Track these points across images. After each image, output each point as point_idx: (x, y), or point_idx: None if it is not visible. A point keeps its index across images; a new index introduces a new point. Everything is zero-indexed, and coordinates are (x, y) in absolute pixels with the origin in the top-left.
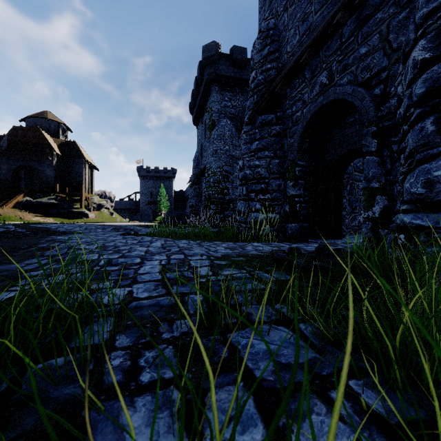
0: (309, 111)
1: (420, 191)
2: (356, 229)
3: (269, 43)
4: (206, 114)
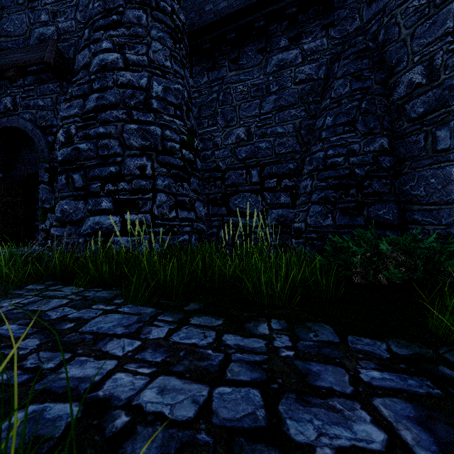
0: None
1: (59, 216)
2: None
3: None
4: None
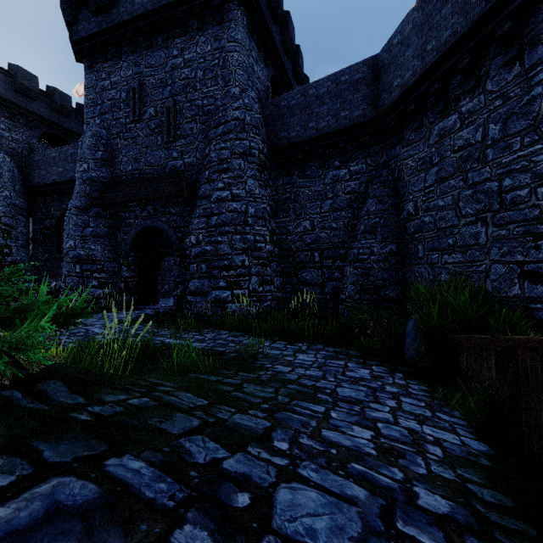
0: (141, 225)
1: (193, 289)
2: (164, 294)
3: (102, 150)
4: None
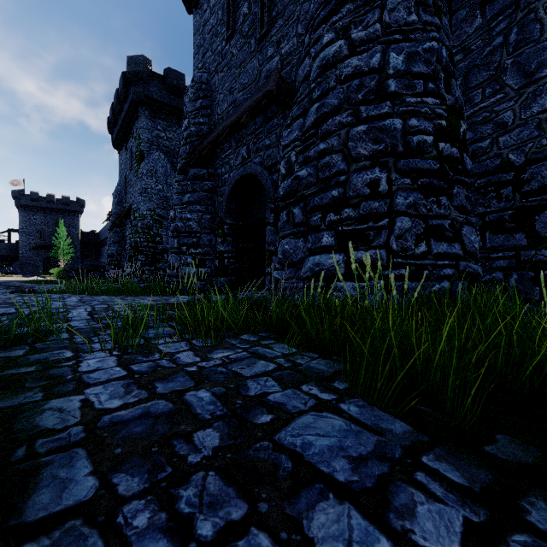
0: (234, 177)
1: (281, 257)
2: None
3: (201, 97)
4: (132, 139)
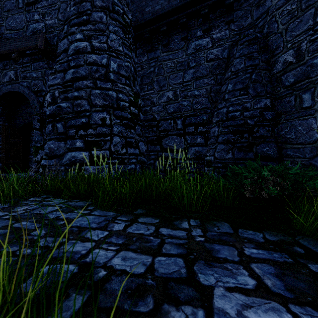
0: (1, 90)
1: (47, 151)
2: None
3: None
4: None
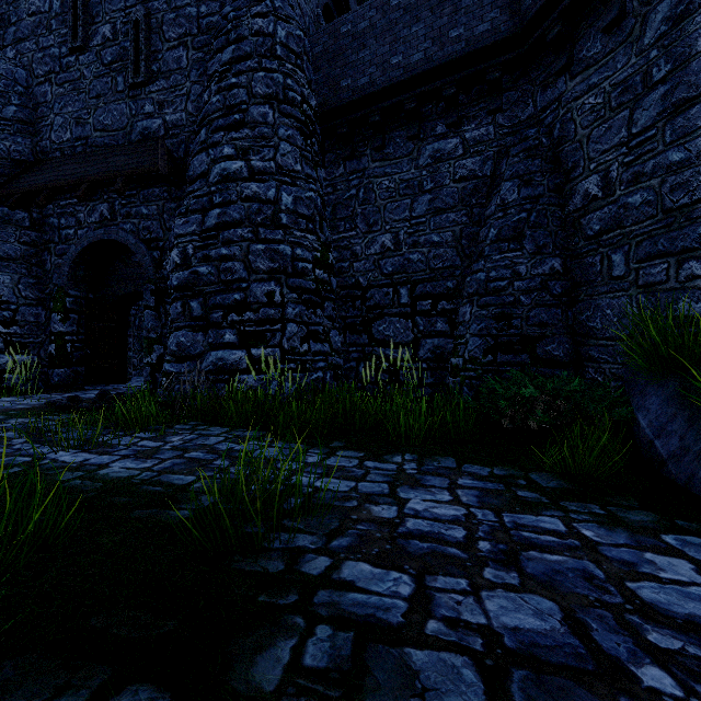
0: (87, 238)
1: (175, 349)
2: None
3: (16, 103)
4: None
